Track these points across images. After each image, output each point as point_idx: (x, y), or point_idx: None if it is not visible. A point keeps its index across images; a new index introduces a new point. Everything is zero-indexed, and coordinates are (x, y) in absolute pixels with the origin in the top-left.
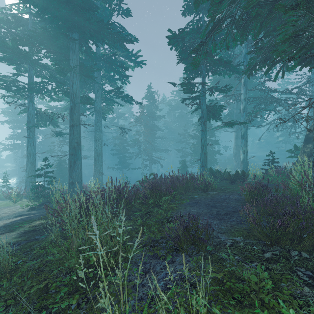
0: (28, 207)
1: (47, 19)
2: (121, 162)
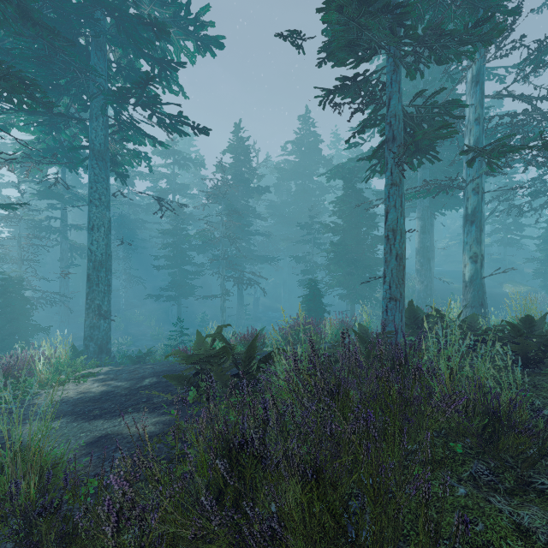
0: None
1: None
2: (175, 284)
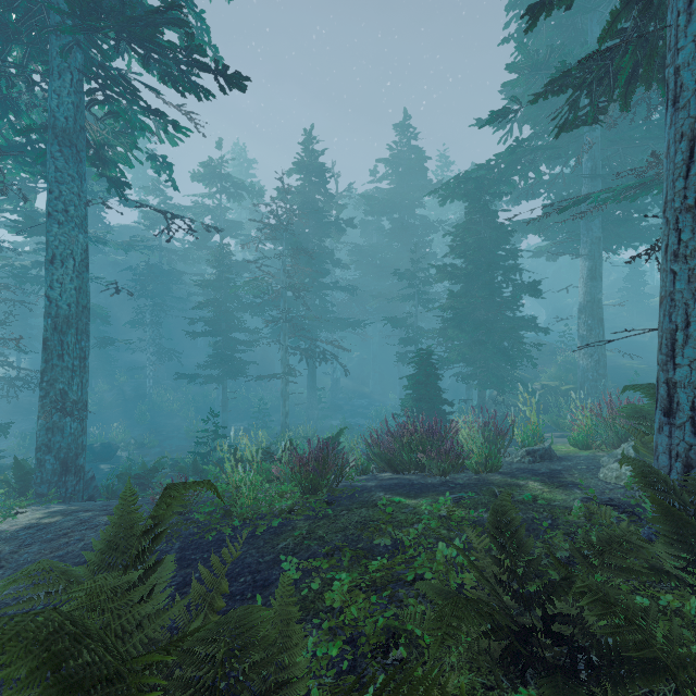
0: None
1: None
2: (217, 359)
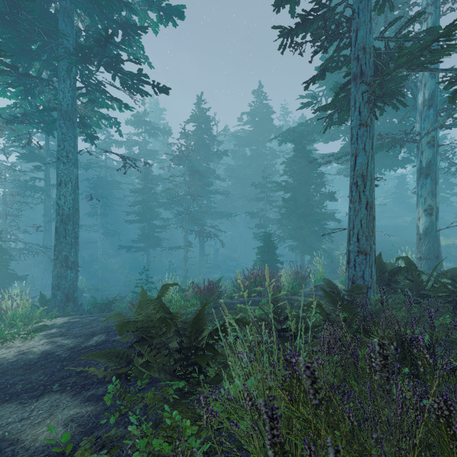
0: None
1: None
2: (144, 237)
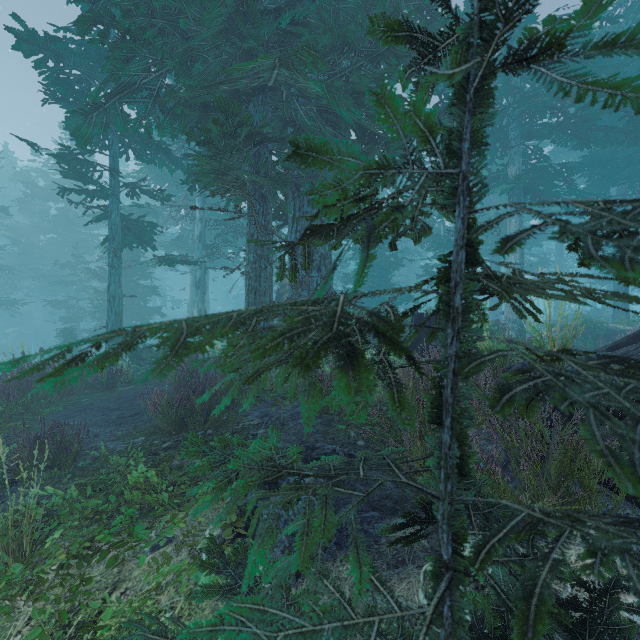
0: None
1: None
2: None
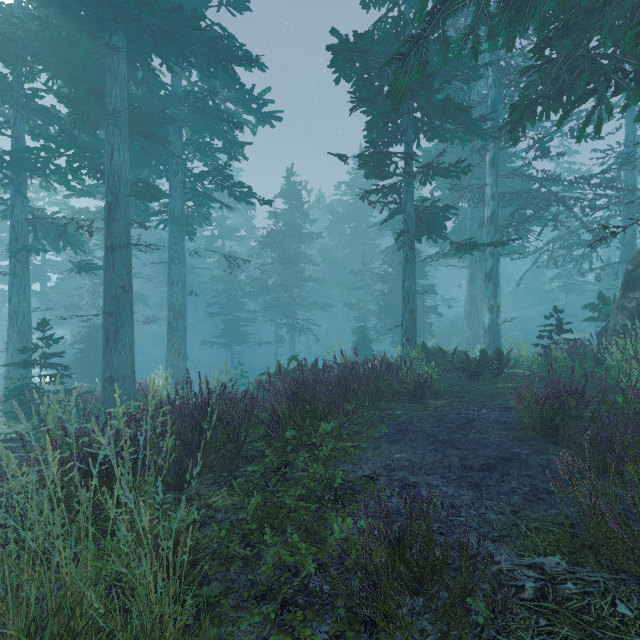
0: (1, 437)
1: (53, 3)
2: (229, 331)
